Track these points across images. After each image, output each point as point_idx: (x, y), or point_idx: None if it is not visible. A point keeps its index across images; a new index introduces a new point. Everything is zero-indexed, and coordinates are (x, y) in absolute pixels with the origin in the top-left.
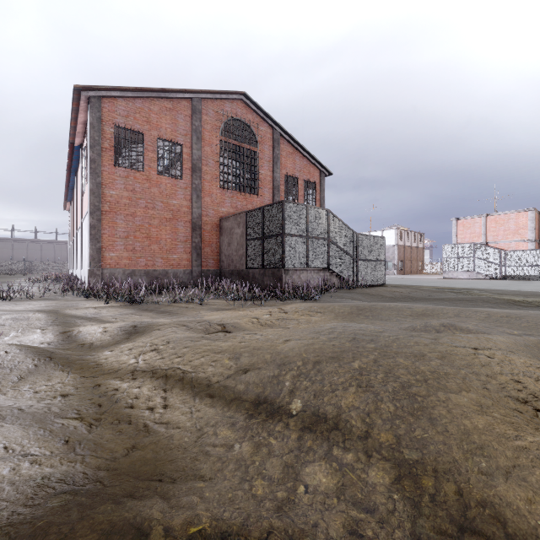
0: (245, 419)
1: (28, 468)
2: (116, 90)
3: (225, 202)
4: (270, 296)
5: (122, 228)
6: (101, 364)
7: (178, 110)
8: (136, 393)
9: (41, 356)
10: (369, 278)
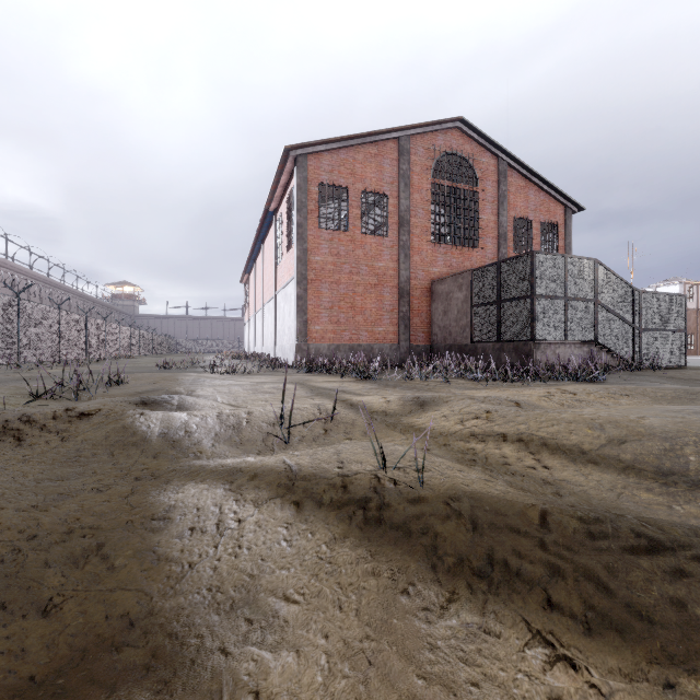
0: (661, 486)
1: (503, 488)
2: (321, 144)
3: (437, 260)
4: (528, 375)
5: (327, 297)
6: (424, 428)
7: (383, 154)
8: (500, 453)
9: (366, 416)
10: (659, 356)
